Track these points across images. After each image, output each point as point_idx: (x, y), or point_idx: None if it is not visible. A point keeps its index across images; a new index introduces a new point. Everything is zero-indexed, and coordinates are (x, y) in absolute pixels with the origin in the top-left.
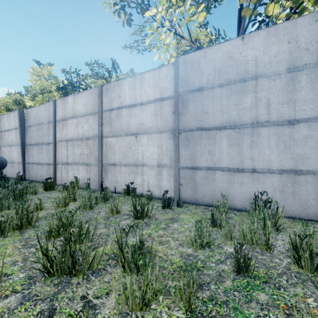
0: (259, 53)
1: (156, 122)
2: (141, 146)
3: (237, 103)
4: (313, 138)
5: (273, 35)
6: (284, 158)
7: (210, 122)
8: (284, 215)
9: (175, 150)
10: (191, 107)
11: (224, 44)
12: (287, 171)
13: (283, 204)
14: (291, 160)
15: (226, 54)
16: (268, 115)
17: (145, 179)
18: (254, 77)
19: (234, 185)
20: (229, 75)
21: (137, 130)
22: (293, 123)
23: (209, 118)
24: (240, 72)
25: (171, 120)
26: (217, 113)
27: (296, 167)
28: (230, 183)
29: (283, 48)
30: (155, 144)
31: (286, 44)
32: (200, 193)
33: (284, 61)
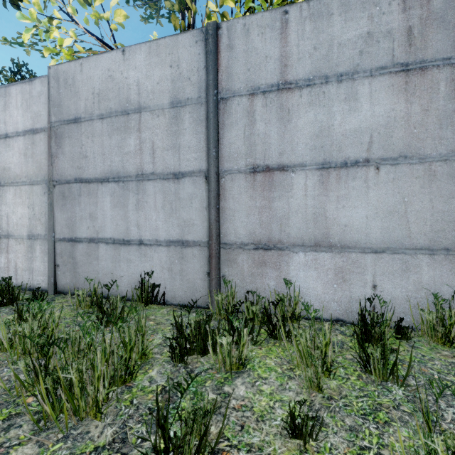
0: (141, 76)
1: (27, 168)
2: (6, 205)
3: (120, 145)
4: (198, 198)
5: (155, 53)
6: (172, 225)
7: (90, 171)
8: (174, 303)
9: (49, 212)
10: (67, 146)
11: (103, 56)
12: (174, 243)
13: (172, 288)
14: (178, 228)
15: (106, 72)
16: (153, 164)
17: (11, 258)
18: (137, 110)
19: (121, 264)
20: (110, 103)
21: (0, 179)
22: (178, 178)
23: (89, 165)
24: (122, 100)
25: (46, 165)
26: (99, 158)
27: (183, 236)
28: (116, 261)
29: (166, 73)
30: (25, 202)
31: (169, 68)
32: (82, 277)
33: (167, 92)
